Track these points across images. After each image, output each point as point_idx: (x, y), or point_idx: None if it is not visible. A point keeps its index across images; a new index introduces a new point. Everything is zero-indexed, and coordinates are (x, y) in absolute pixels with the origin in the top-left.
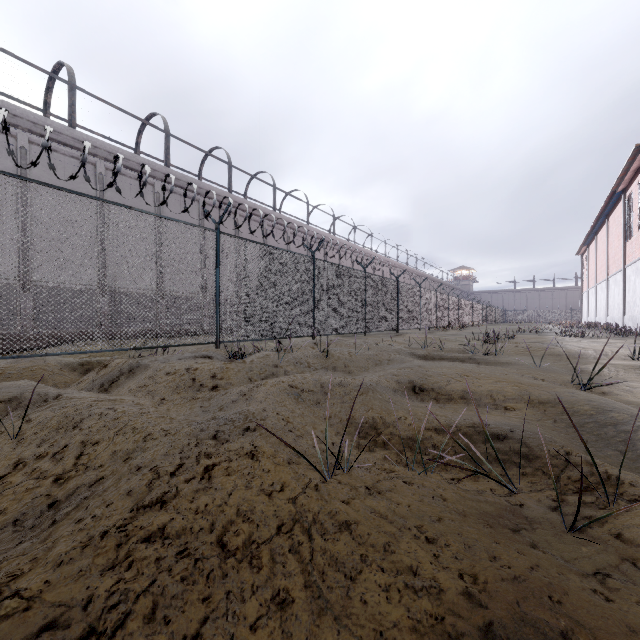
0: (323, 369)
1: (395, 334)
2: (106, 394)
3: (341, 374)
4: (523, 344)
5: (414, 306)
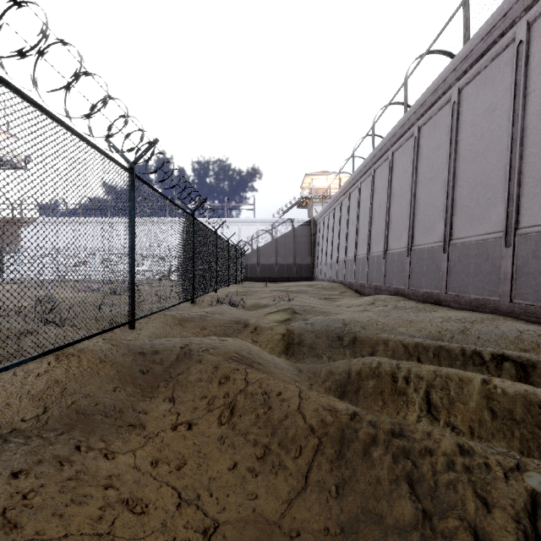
0: None
1: None
2: None
3: None
4: None
5: None
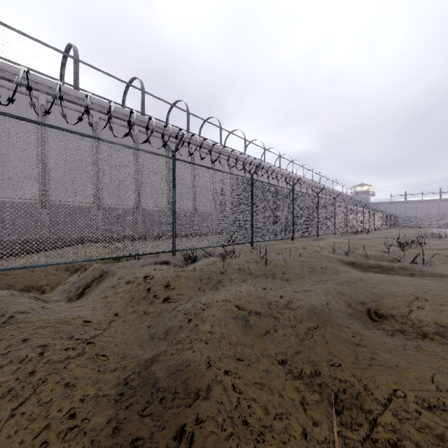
0: (263, 276)
1: (315, 238)
2: (69, 305)
3: (280, 282)
4: (443, 252)
5: (330, 216)
